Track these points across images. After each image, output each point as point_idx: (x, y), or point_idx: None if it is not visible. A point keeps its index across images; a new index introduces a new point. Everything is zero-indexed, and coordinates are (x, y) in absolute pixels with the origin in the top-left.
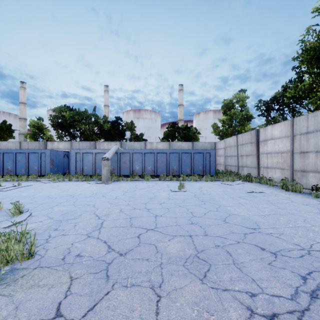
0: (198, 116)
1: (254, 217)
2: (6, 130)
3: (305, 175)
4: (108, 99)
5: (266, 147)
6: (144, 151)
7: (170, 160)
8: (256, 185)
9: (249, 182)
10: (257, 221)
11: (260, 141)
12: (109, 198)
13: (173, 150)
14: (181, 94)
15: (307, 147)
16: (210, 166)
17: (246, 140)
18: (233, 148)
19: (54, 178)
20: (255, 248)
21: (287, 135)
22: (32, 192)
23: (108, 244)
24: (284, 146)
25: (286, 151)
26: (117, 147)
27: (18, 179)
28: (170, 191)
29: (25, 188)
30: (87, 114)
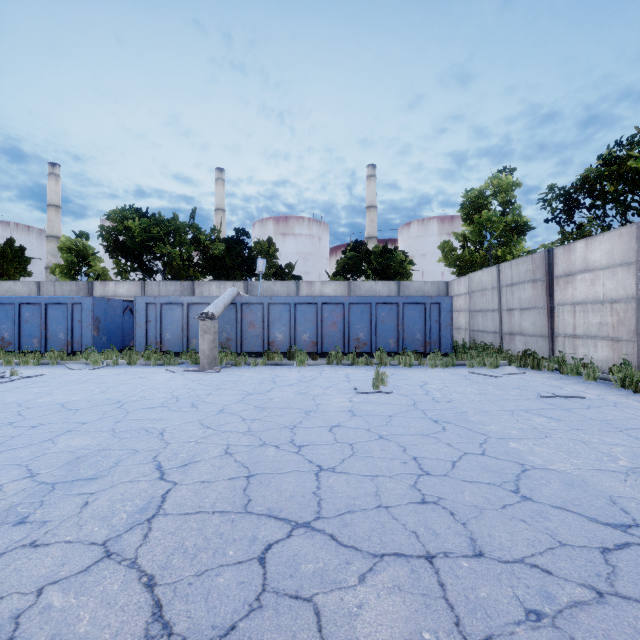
0: (407, 229)
1: (600, 480)
2: (14, 259)
3: None
4: (223, 196)
5: (571, 289)
6: (295, 299)
7: (352, 319)
8: (552, 377)
9: (533, 370)
10: (616, 494)
11: (557, 277)
12: (204, 412)
13: (357, 298)
14: (373, 184)
15: None
16: (441, 333)
17: (520, 274)
18: (490, 293)
19: (97, 359)
20: None
21: (628, 260)
22: (32, 394)
23: (158, 595)
24: (620, 287)
25: (626, 298)
26: (235, 292)
27: (19, 360)
28: (353, 393)
29: (23, 383)
30: (177, 223)
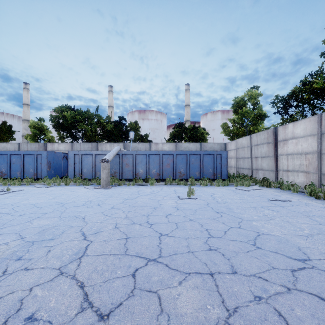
0: (205, 116)
1: (294, 239)
2: (6, 131)
3: None
4: (112, 99)
5: (286, 147)
6: (149, 152)
7: (177, 162)
8: (276, 191)
9: (267, 187)
10: (301, 245)
11: (279, 141)
12: (104, 208)
13: (180, 151)
14: (188, 94)
15: None
16: (221, 169)
17: (261, 140)
18: (246, 149)
19: (49, 182)
20: (322, 304)
21: (313, 133)
22: (18, 199)
23: (86, 290)
24: (310, 146)
25: (312, 152)
26: (119, 148)
27: (10, 183)
28: (177, 199)
29: (13, 194)
30: (89, 114)
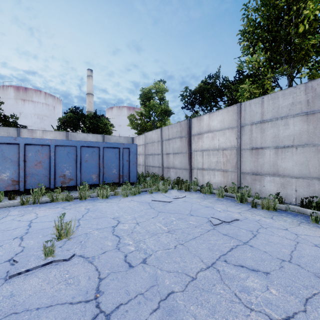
0: (111, 110)
1: None
2: None
3: (259, 179)
4: None
5: (201, 142)
6: None
7: (58, 159)
8: (200, 196)
9: (186, 191)
10: None
11: (193, 135)
12: None
13: (63, 141)
14: (91, 81)
15: (262, 141)
16: (130, 169)
17: (174, 133)
18: (156, 144)
19: None
20: None
21: (232, 125)
22: None
23: None
24: (228, 141)
25: (231, 147)
26: None
27: None
28: (0, 278)
29: None
30: None
